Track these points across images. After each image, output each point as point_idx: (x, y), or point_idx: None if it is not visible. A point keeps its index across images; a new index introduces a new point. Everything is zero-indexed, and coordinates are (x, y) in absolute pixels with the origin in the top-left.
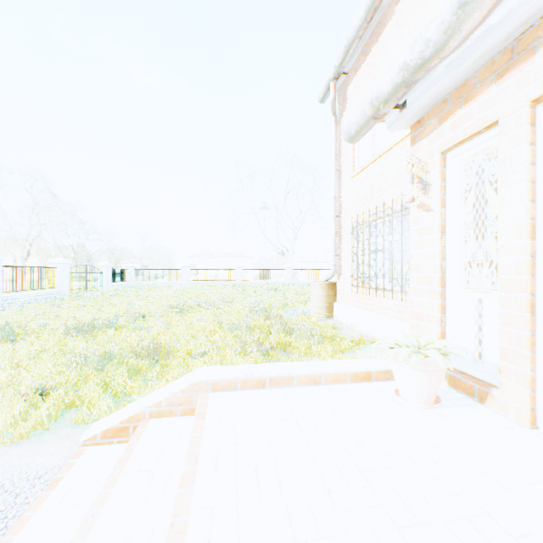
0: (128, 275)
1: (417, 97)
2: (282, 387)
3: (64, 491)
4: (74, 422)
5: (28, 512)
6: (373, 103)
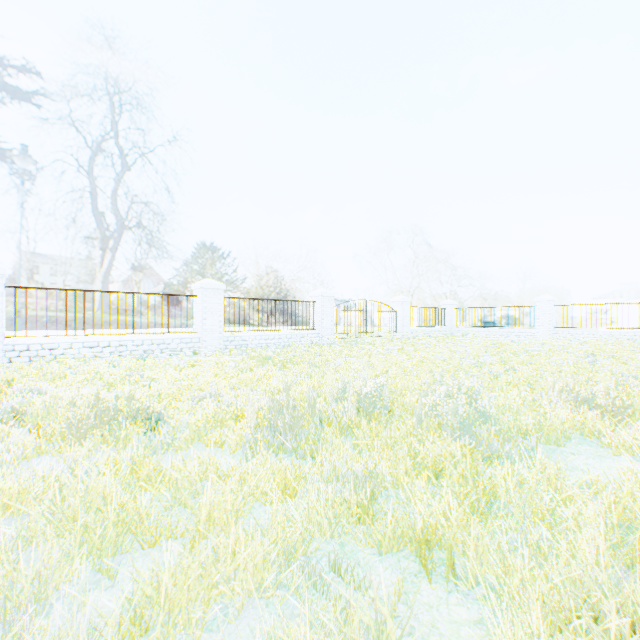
0: (445, 317)
1: None
2: None
3: None
4: None
5: None
6: None
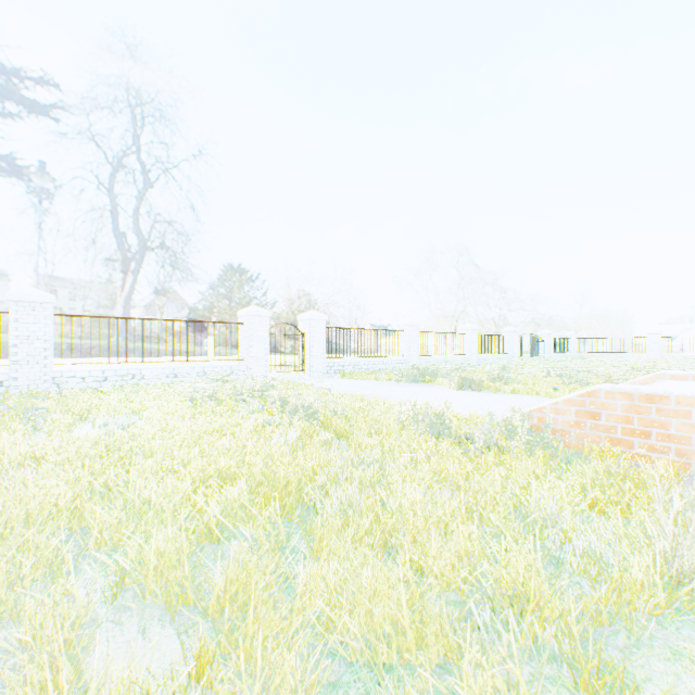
0: (568, 345)
1: None
2: None
3: None
4: None
5: None
6: None
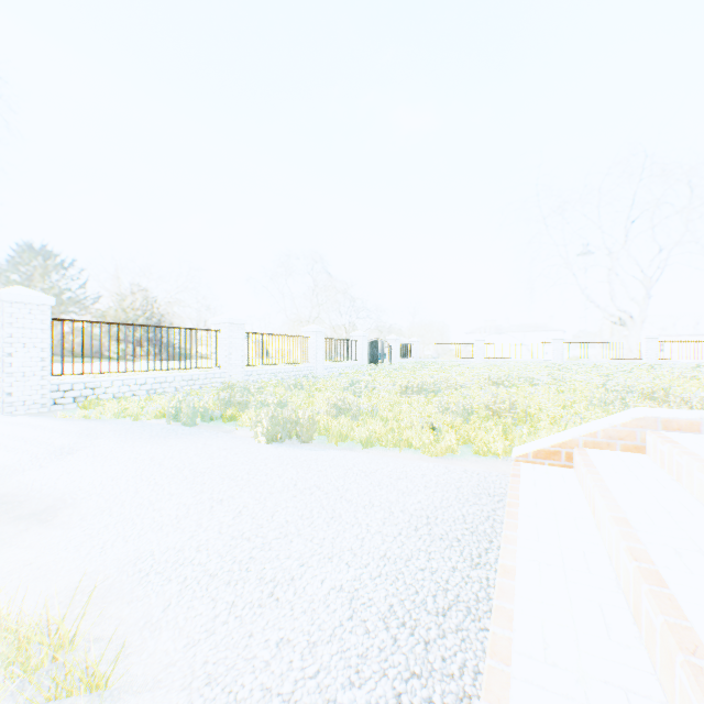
0: (412, 351)
1: None
2: None
3: (529, 481)
4: (473, 452)
5: (512, 485)
6: None
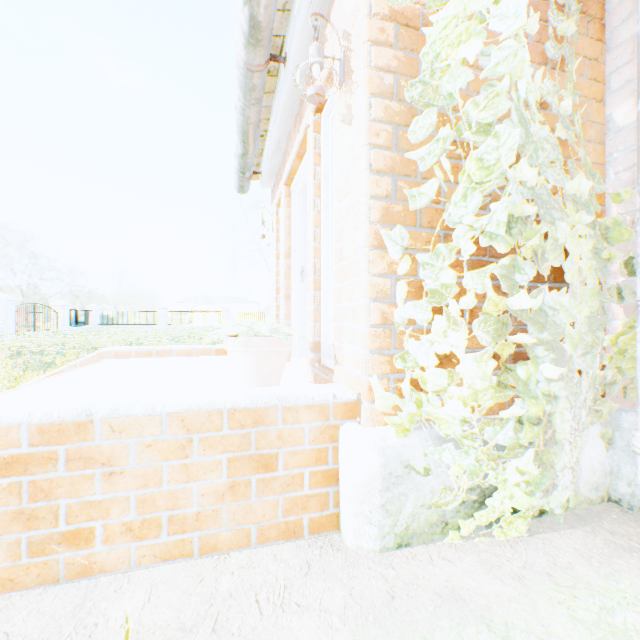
0: (91, 318)
1: (263, 169)
2: (166, 357)
3: None
4: None
5: None
6: (236, 171)
